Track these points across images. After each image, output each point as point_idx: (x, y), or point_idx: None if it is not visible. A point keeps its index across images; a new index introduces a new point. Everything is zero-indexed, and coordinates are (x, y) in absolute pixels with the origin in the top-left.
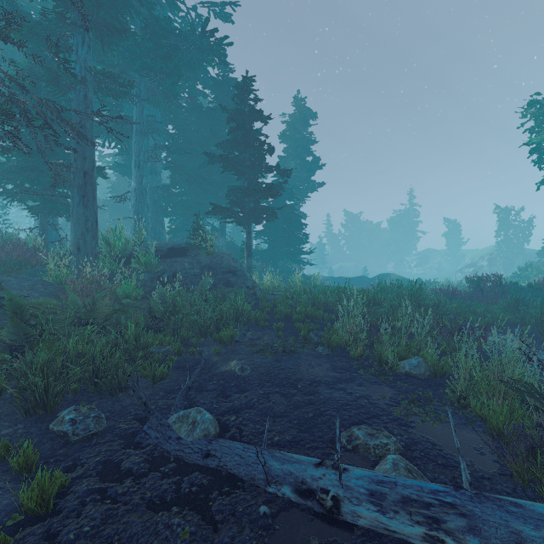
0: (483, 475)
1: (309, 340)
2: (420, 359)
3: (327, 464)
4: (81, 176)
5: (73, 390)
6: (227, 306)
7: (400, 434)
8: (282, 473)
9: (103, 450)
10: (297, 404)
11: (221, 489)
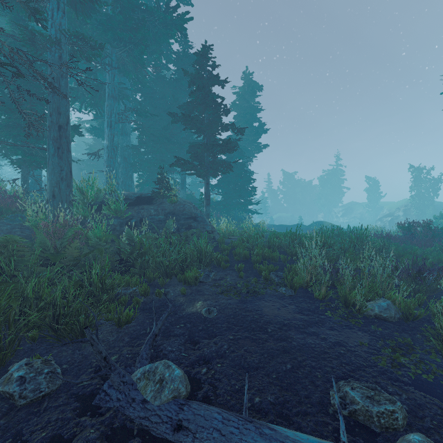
0: None
1: (270, 281)
2: (388, 302)
3: None
4: (56, 129)
5: (31, 337)
6: (190, 248)
7: (397, 393)
8: None
9: (53, 418)
10: (271, 352)
11: None
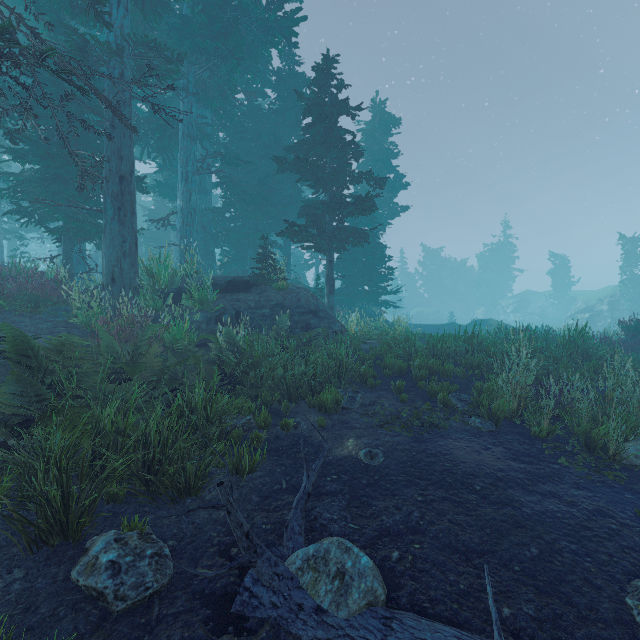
0: None
1: (451, 407)
2: None
3: None
4: (116, 182)
5: (111, 494)
6: (322, 356)
7: None
8: None
9: (174, 637)
10: (495, 524)
11: None
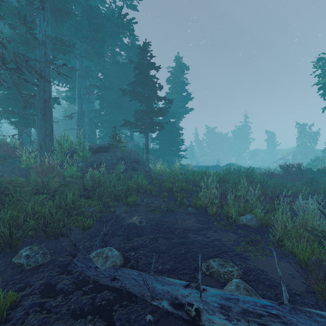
0: (295, 292)
1: (183, 203)
2: (252, 216)
3: (192, 286)
4: (42, 102)
5: (30, 236)
6: (132, 182)
7: (240, 264)
8: (162, 292)
9: (46, 275)
10: (174, 244)
11: (121, 302)
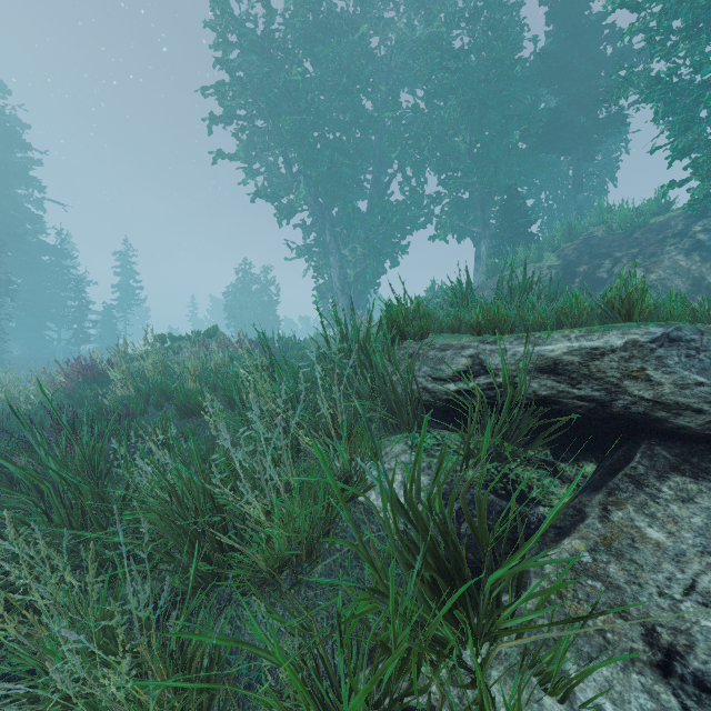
0: None
1: None
2: None
3: None
4: None
5: None
6: None
7: None
8: None
9: None
10: None
11: None
